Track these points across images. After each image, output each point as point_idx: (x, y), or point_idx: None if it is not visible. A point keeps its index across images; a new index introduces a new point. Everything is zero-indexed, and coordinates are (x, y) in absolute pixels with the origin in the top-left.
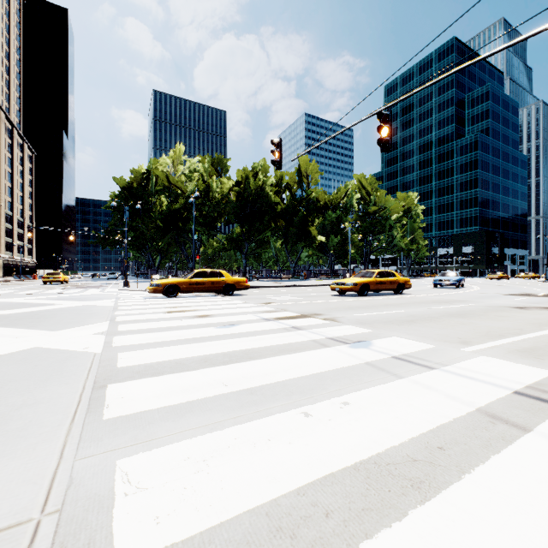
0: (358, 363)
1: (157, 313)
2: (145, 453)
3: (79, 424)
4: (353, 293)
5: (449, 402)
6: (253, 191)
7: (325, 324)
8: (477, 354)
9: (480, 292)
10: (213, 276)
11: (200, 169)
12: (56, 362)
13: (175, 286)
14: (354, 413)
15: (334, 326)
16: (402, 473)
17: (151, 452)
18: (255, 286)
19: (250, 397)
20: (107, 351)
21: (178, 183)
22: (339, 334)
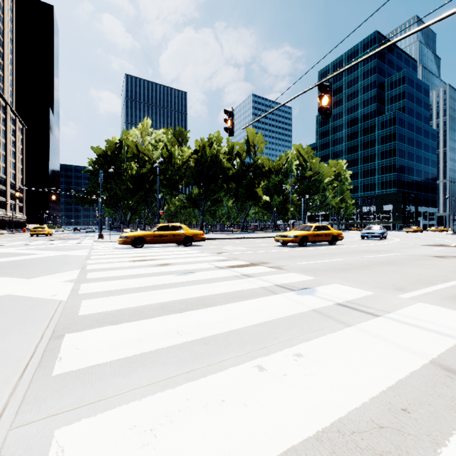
0: (306, 310)
1: (124, 262)
2: (88, 419)
3: (26, 380)
4: (293, 244)
5: (401, 353)
6: (209, 158)
7: (272, 272)
8: (414, 300)
9: (401, 243)
10: (174, 229)
11: (164, 139)
12: (21, 310)
13: (141, 238)
14: (308, 367)
15: (280, 274)
16: (370, 445)
17: (95, 418)
18: (210, 238)
19: (204, 348)
20: (72, 298)
21: (145, 151)
22: (285, 281)
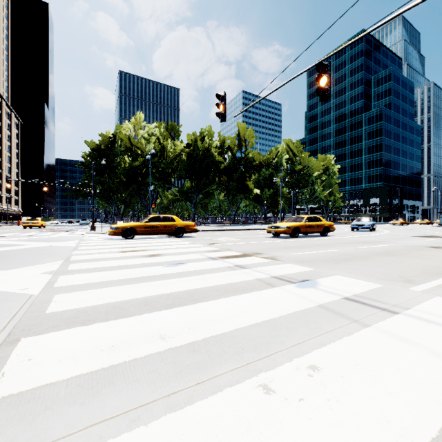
0: (311, 306)
1: (112, 253)
2: None
3: None
4: (285, 235)
5: None
6: (201, 152)
7: (267, 263)
8: (429, 294)
9: (392, 234)
10: (166, 220)
11: (157, 133)
12: None
13: (132, 229)
14: (329, 387)
15: (276, 265)
16: None
17: None
18: (202, 230)
19: (192, 357)
20: (45, 292)
21: (138, 145)
22: (283, 272)
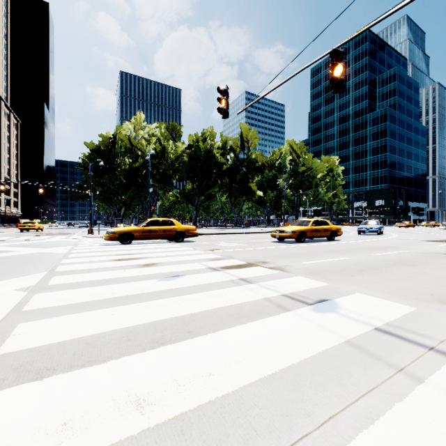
0: (337, 343)
1: (104, 262)
2: None
3: None
4: (290, 239)
5: None
6: (203, 153)
7: (275, 275)
8: None
9: (401, 238)
10: (165, 224)
11: (157, 133)
12: None
13: (129, 233)
14: None
15: (285, 278)
16: None
17: None
18: (204, 233)
19: None
20: (8, 319)
21: (138, 145)
22: (294, 289)
